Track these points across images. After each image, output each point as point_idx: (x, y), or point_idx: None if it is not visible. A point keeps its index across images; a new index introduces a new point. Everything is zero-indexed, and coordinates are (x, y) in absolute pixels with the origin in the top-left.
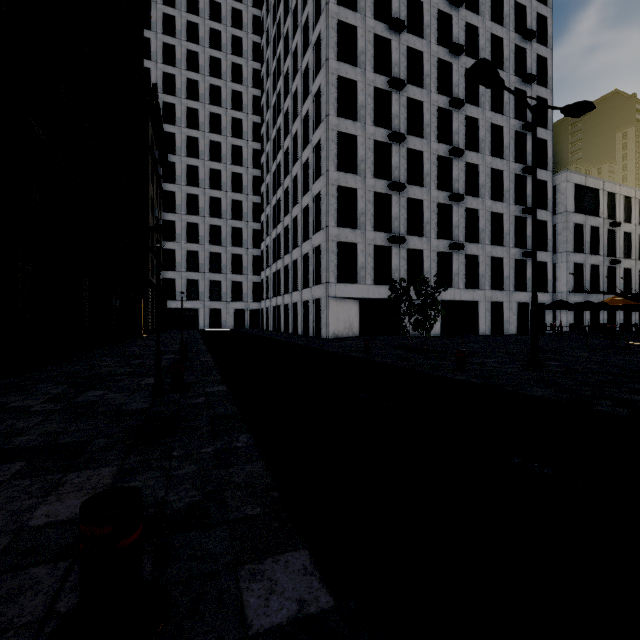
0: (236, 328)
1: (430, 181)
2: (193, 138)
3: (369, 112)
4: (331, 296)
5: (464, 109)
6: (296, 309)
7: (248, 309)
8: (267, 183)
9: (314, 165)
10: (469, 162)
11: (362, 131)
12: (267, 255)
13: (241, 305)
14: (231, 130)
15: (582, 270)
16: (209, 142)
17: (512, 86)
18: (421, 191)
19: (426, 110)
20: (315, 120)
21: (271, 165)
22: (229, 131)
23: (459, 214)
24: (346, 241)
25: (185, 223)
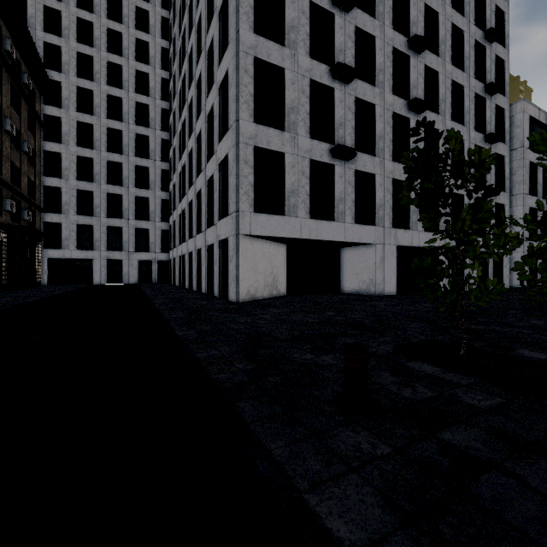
0: (141, 282)
1: (384, 80)
2: (86, 56)
3: None
4: (243, 233)
5: None
6: (201, 258)
7: (156, 260)
8: (174, 110)
9: (220, 39)
10: (428, 66)
11: None
12: (175, 196)
13: (147, 256)
14: (135, 53)
15: (535, 216)
16: (107, 63)
17: None
18: (373, 91)
19: None
20: None
21: (177, 85)
22: (132, 53)
23: None
24: (268, 147)
25: (75, 156)
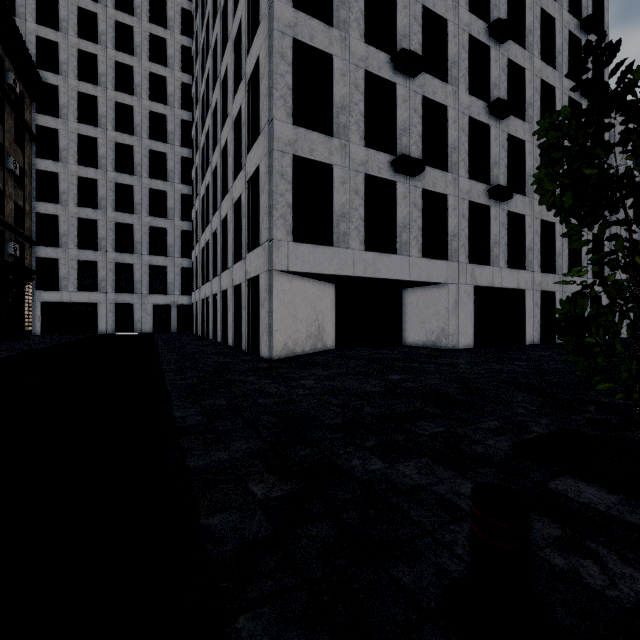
0: (157, 331)
1: (458, 76)
2: (89, 54)
3: None
4: (279, 269)
5: None
6: (227, 301)
7: (175, 305)
8: (196, 120)
9: (249, 20)
10: (512, 60)
11: None
12: (197, 226)
13: (165, 299)
14: (150, 52)
15: None
16: (115, 64)
17: None
18: (444, 90)
19: None
20: None
21: (200, 89)
22: (146, 52)
23: (499, 143)
24: (311, 157)
25: (75, 177)
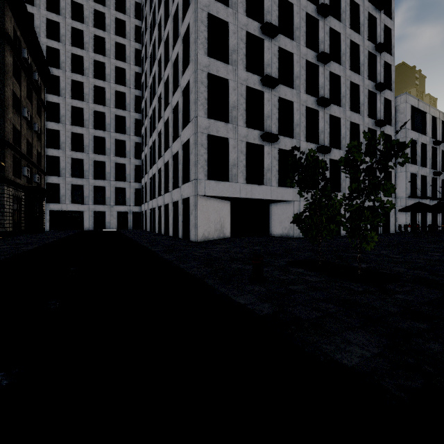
0: (120, 229)
1: (299, 84)
2: (78, 56)
3: (241, 0)
4: (200, 194)
5: (328, 21)
6: (168, 210)
7: (131, 212)
8: (146, 98)
9: (183, 57)
10: (333, 72)
11: (234, 19)
12: (146, 163)
13: (124, 208)
14: (115, 53)
15: (415, 179)
16: (94, 61)
17: (366, 10)
18: (291, 92)
19: (296, 13)
20: (184, 9)
21: (148, 80)
22: (113, 54)
23: (324, 120)
24: (217, 135)
25: (69, 133)
